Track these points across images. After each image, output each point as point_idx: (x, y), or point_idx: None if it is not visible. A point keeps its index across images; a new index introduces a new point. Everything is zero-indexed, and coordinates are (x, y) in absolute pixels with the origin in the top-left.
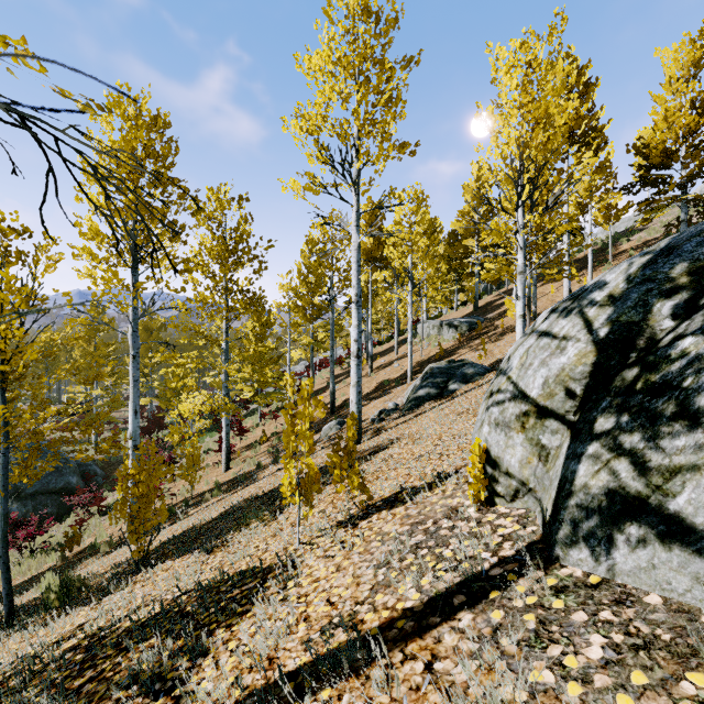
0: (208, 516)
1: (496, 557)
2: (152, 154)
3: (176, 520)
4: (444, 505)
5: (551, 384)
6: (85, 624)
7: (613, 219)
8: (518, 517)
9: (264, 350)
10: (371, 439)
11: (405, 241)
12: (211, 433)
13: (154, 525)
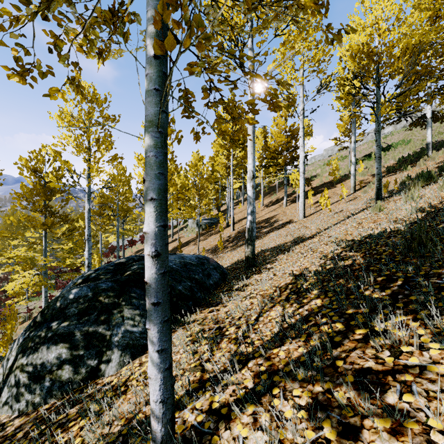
0: None
1: None
2: None
3: None
4: None
5: None
6: None
7: (277, 171)
8: None
9: (66, 248)
10: None
11: None
12: (52, 290)
13: None
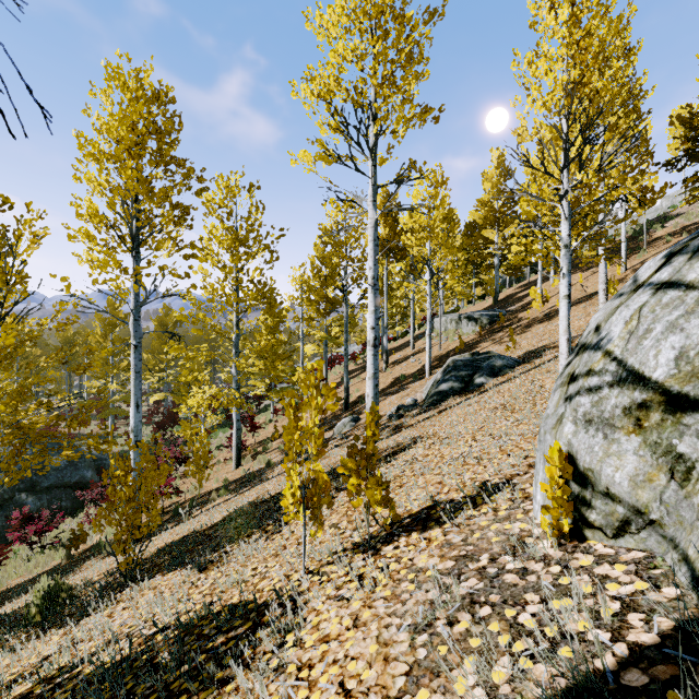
0: (211, 519)
1: (623, 643)
2: (153, 129)
3: (180, 521)
4: (501, 532)
5: (694, 358)
6: (49, 657)
7: (648, 203)
8: (636, 565)
9: (275, 343)
10: (389, 437)
11: (423, 226)
12: (224, 429)
13: (145, 532)
